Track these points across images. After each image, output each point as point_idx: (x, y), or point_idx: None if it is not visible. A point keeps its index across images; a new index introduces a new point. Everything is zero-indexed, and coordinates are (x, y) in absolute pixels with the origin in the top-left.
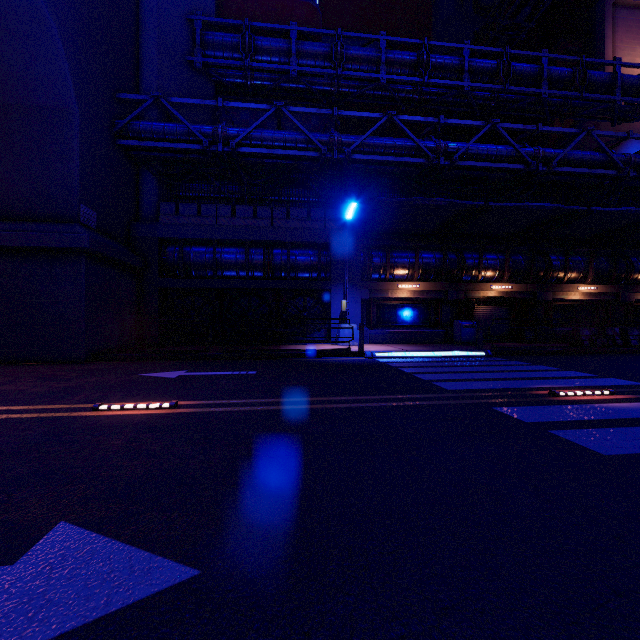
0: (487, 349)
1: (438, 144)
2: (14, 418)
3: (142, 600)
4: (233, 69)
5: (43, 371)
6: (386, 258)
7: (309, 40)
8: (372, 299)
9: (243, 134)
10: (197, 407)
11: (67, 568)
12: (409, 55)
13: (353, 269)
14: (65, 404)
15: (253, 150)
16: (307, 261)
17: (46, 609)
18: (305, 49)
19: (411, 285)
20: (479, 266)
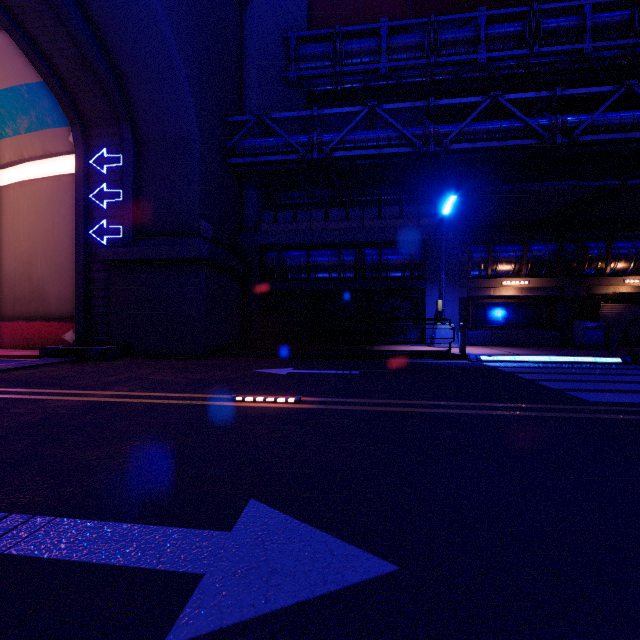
0: (623, 355)
1: (554, 120)
2: (174, 403)
3: (355, 585)
4: (323, 77)
5: (177, 364)
6: (487, 253)
7: (399, 33)
8: (471, 298)
9: (337, 139)
10: (319, 404)
11: (275, 542)
12: (513, 26)
13: (449, 266)
14: (206, 394)
15: (346, 153)
16: (399, 260)
17: (275, 577)
18: (395, 43)
19: (518, 281)
20: (607, 257)
